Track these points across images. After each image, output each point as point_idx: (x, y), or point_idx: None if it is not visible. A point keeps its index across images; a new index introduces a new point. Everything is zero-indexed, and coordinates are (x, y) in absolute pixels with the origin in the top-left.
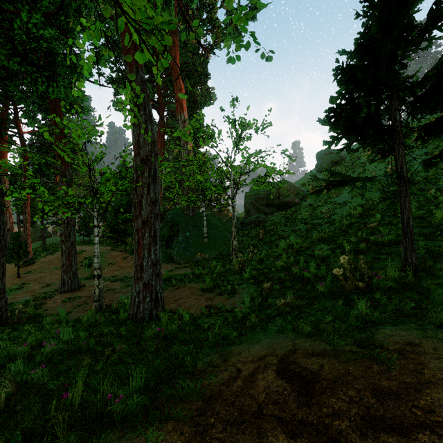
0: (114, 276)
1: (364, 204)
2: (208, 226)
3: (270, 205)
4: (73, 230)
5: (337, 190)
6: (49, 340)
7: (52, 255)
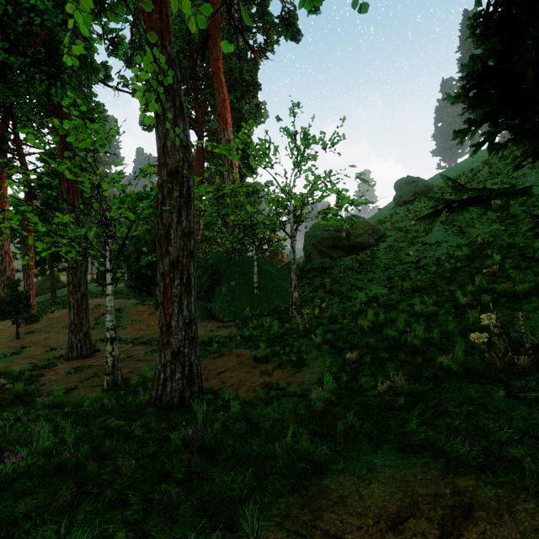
0: (138, 338)
1: (470, 243)
2: (259, 274)
3: (337, 248)
4: (83, 278)
5: (457, 215)
6: (15, 449)
7: (63, 310)
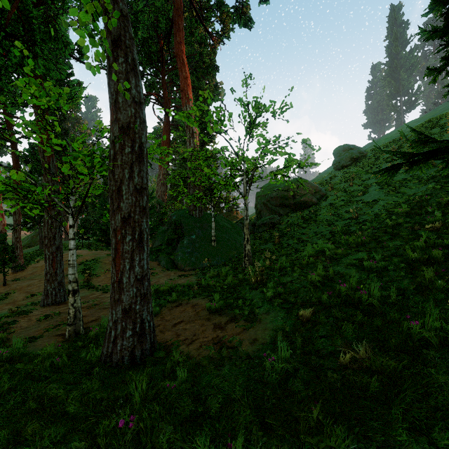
0: (109, 285)
1: (407, 201)
2: (216, 228)
3: (284, 206)
4: (58, 232)
5: (415, 170)
6: None
7: None
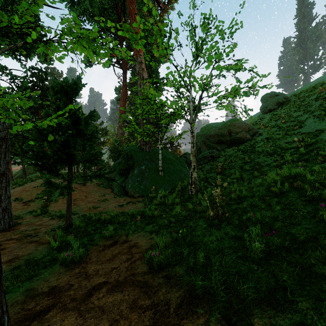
0: (61, 210)
1: None
2: (163, 161)
3: (221, 142)
4: (3, 158)
5: None
6: None
7: (19, 187)
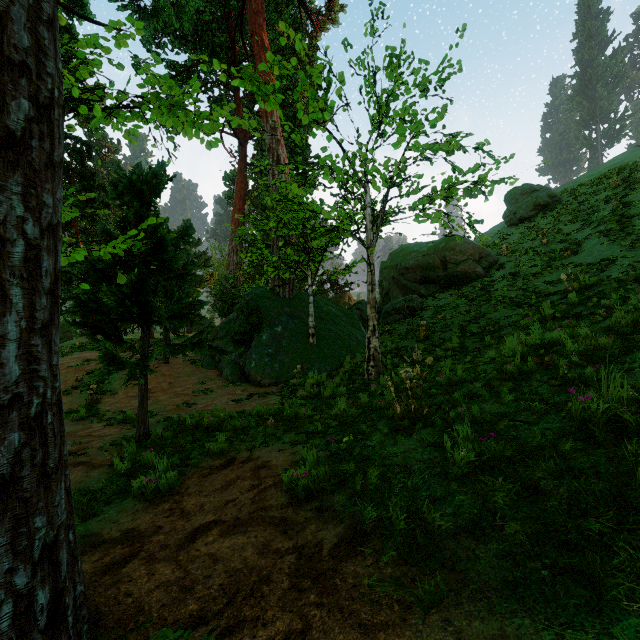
0: (125, 410)
1: None
2: (317, 316)
3: (427, 281)
4: None
5: None
6: None
7: None
